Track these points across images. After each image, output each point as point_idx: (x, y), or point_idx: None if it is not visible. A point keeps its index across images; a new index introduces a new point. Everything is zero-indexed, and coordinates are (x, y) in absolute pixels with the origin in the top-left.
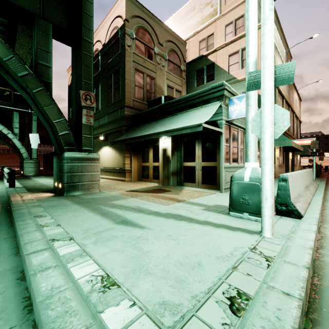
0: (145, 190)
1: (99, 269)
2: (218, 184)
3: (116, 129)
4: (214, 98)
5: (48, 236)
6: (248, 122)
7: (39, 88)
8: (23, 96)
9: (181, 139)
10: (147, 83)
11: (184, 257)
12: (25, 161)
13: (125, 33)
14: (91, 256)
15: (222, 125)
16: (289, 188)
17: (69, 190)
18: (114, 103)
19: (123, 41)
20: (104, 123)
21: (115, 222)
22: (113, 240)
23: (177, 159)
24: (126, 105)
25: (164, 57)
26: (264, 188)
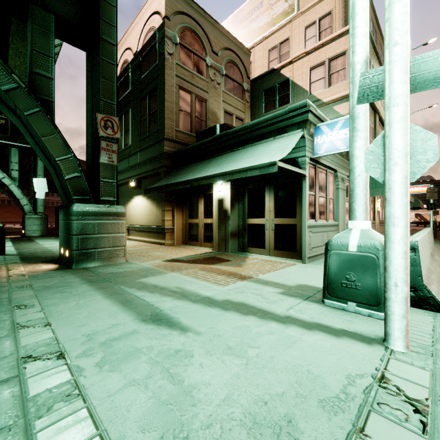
0: (192, 260)
1: (95, 435)
2: (299, 250)
3: (153, 172)
4: (293, 125)
5: (22, 349)
6: (354, 156)
7: (34, 108)
8: (13, 121)
9: (245, 185)
10: (196, 107)
11: (259, 402)
12: (27, 216)
13: (165, 36)
14: (87, 398)
15: (305, 164)
16: (419, 263)
17: (79, 260)
18: (150, 134)
19: (162, 48)
20: (136, 163)
21: (141, 319)
22: (133, 358)
23: (238, 214)
24: (166, 138)
25: (219, 71)
26: (393, 266)
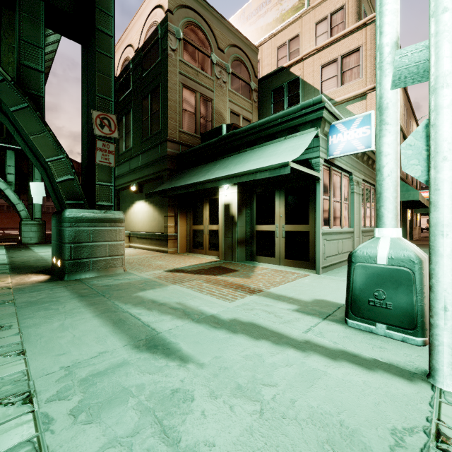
0: (196, 270)
1: None
2: (312, 259)
3: (155, 175)
4: (306, 123)
5: None
6: (382, 154)
7: (21, 104)
8: (0, 119)
9: (253, 189)
10: (200, 107)
11: None
12: (24, 222)
13: (168, 31)
14: None
15: (319, 166)
16: None
17: (72, 271)
18: (152, 135)
19: (165, 43)
20: (137, 166)
21: (133, 345)
22: (118, 402)
23: (245, 220)
24: (169, 139)
25: (226, 69)
26: (442, 286)
